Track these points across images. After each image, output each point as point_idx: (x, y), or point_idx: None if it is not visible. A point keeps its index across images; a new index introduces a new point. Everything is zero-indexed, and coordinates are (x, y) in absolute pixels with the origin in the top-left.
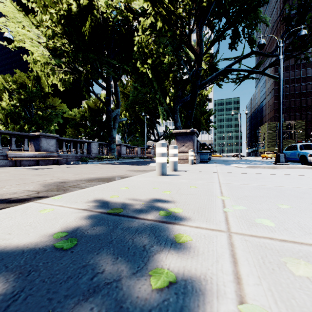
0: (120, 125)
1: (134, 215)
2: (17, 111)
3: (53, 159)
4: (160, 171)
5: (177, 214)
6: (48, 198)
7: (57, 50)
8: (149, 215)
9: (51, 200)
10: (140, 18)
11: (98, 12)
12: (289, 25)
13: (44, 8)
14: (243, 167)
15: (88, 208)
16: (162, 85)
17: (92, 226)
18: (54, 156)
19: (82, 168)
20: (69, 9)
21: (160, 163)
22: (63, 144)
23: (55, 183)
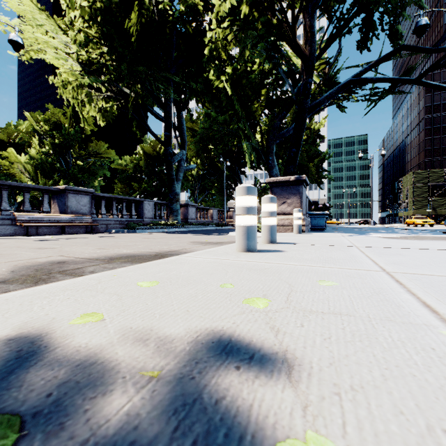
0: (188, 177)
1: None
2: (50, 161)
3: (85, 225)
4: (243, 243)
5: None
6: None
7: (93, 64)
8: None
9: None
10: (213, 1)
11: (152, 2)
12: None
13: (72, 0)
14: (396, 238)
15: None
16: (249, 108)
17: None
18: (86, 221)
19: (121, 239)
20: (108, 0)
21: (243, 226)
22: (102, 203)
23: (45, 263)
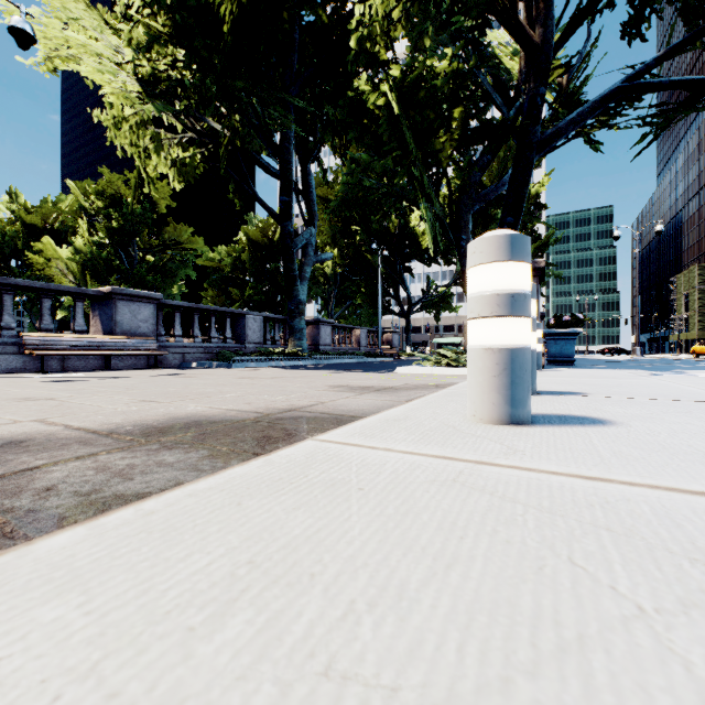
0: (319, 279)
1: None
2: (104, 257)
3: (144, 355)
4: (496, 397)
5: None
6: None
7: (160, 82)
8: None
9: None
10: None
11: None
12: None
13: None
14: None
15: None
16: (430, 145)
17: None
18: (148, 347)
19: (198, 379)
20: None
21: (496, 350)
22: (175, 318)
23: None
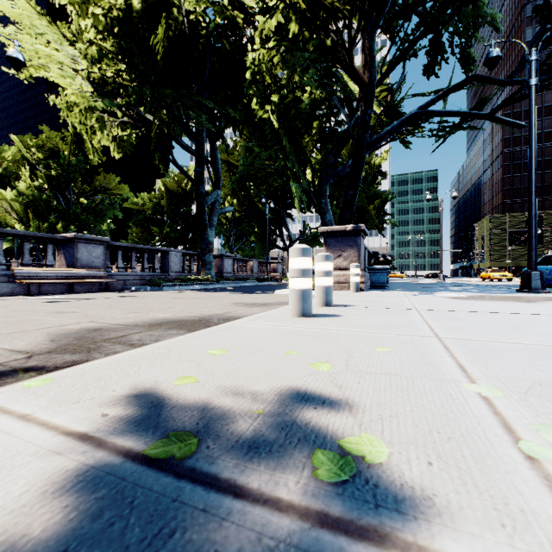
0: (222, 220)
1: (229, 474)
2: (44, 199)
3: (99, 282)
4: (298, 307)
5: (375, 469)
6: (17, 383)
7: (108, 84)
8: (282, 475)
9: (17, 392)
10: (257, 17)
11: (181, 11)
12: (547, 20)
13: (82, 6)
14: (462, 298)
15: (95, 432)
16: (299, 143)
17: (56, 551)
18: (101, 277)
19: (148, 300)
20: (128, 8)
21: (298, 290)
22: (118, 254)
23: (81, 331)
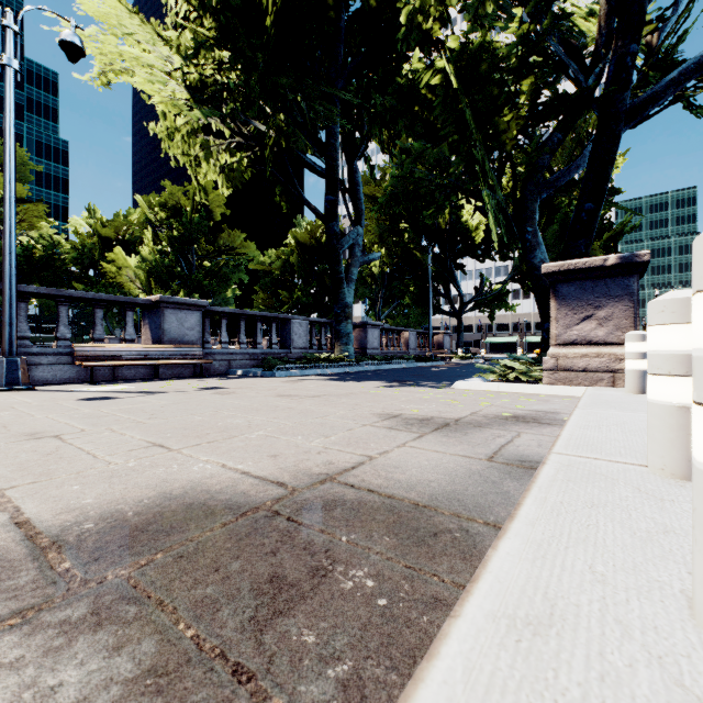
0: (366, 279)
1: None
2: (166, 264)
3: (189, 364)
4: None
5: None
6: None
7: (207, 88)
8: None
9: None
10: None
11: None
12: None
13: None
14: None
15: None
16: (492, 126)
17: None
18: (193, 356)
19: (234, 399)
20: None
21: None
22: (222, 324)
23: None
